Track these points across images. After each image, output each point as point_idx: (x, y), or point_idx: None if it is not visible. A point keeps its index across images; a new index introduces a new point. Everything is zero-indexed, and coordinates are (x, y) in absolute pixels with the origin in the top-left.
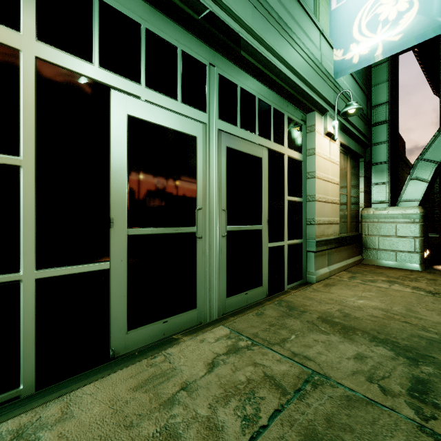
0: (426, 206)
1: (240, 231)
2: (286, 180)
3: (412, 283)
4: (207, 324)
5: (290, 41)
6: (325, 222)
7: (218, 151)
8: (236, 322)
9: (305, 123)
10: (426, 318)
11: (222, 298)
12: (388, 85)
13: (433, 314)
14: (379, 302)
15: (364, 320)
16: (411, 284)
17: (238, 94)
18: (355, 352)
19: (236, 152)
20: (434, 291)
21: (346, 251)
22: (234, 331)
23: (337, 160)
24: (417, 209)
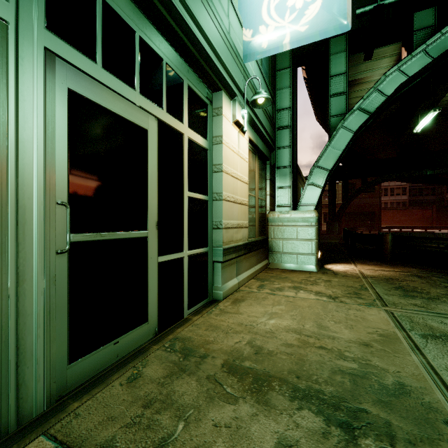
0: None
1: (103, 242)
2: (187, 169)
3: (314, 287)
4: (7, 440)
5: None
6: (234, 225)
7: (44, 90)
8: (78, 416)
9: (211, 104)
10: (338, 336)
11: (58, 368)
12: (290, 91)
13: (342, 328)
14: (290, 319)
15: (279, 354)
16: (314, 289)
17: (97, 7)
18: (275, 437)
19: (92, 106)
20: (333, 294)
21: (254, 256)
22: (64, 446)
23: (246, 156)
24: (313, 213)
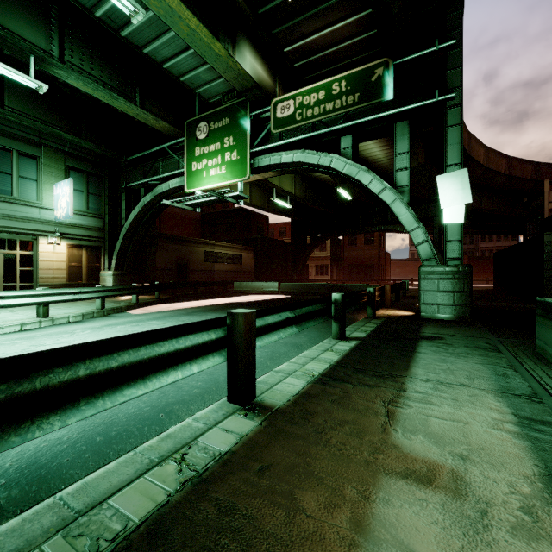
0: (256, 266)
1: None
2: (19, 262)
3: None
4: None
5: (12, 219)
6: (50, 277)
7: None
8: None
9: (36, 240)
10: None
11: None
12: (109, 216)
13: None
14: None
15: None
16: None
17: None
18: None
19: None
20: None
21: None
22: None
23: (64, 252)
24: (111, 272)
